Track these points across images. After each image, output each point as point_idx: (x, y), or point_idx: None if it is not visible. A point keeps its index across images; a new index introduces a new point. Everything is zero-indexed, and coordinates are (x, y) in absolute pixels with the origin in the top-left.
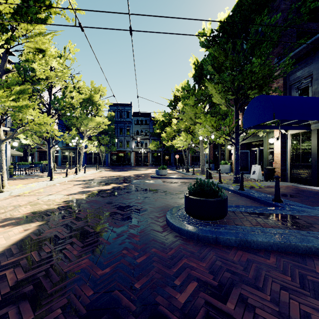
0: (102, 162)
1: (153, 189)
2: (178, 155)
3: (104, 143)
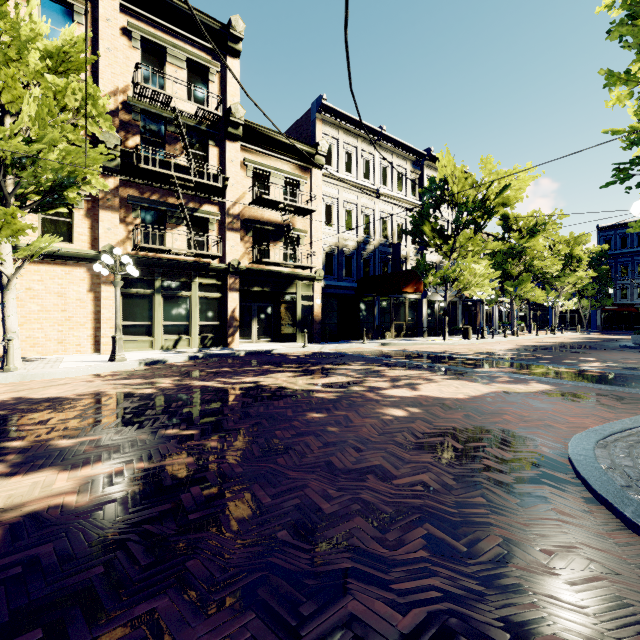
0: (584, 324)
1: None
2: None
3: (588, 295)
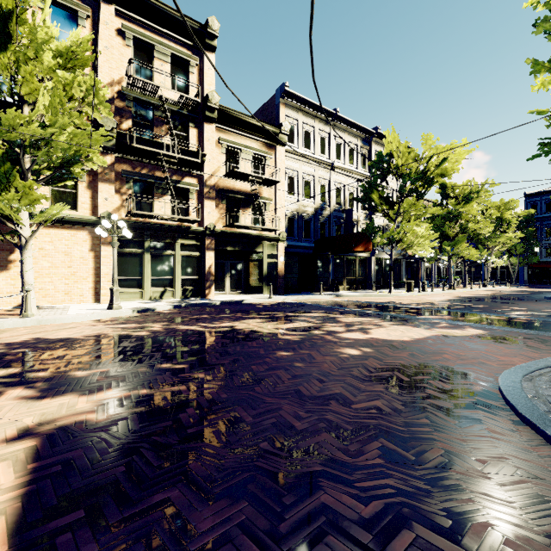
0: (513, 279)
1: None
2: None
3: (516, 253)
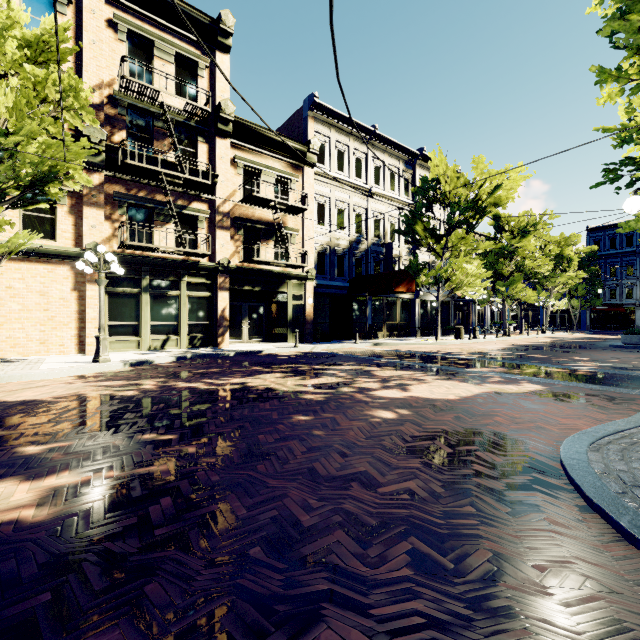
0: (574, 324)
1: None
2: None
3: (578, 295)
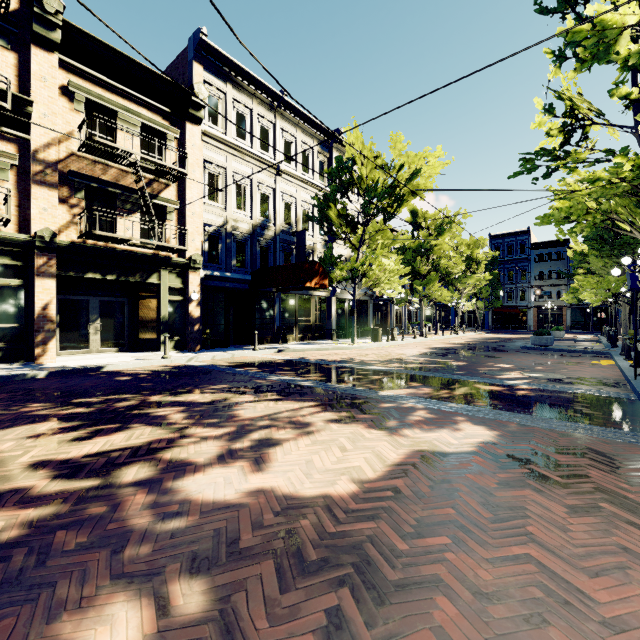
0: (479, 324)
1: (529, 343)
2: (602, 313)
3: (482, 297)
